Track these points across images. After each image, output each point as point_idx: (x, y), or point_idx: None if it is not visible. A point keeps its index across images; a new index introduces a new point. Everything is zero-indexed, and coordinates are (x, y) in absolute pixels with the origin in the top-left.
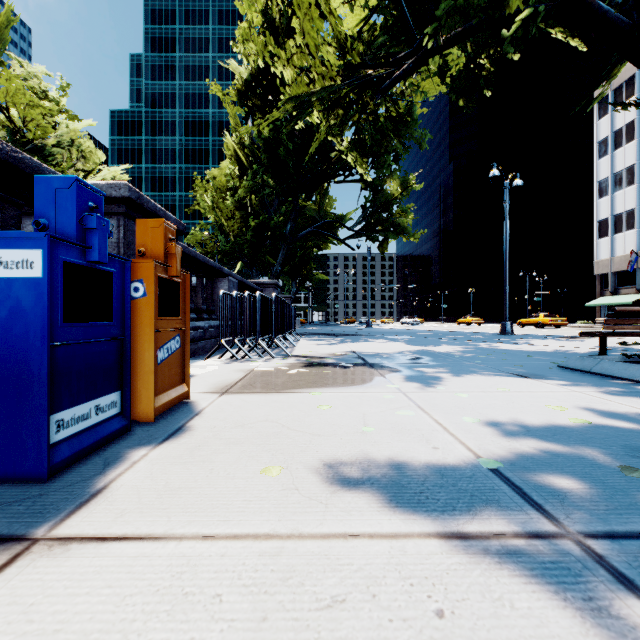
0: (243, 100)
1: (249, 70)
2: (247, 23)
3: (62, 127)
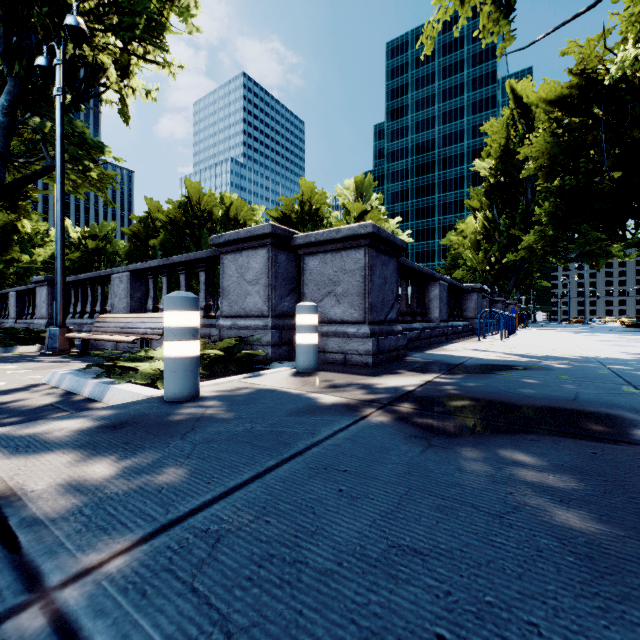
0: (488, 195)
1: (493, 180)
2: (490, 147)
3: (386, 224)
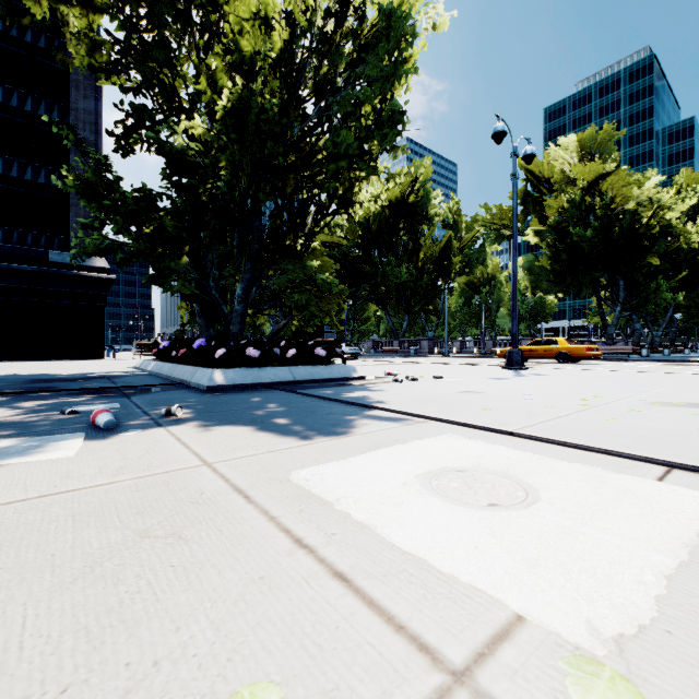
0: None
1: None
2: None
3: None
